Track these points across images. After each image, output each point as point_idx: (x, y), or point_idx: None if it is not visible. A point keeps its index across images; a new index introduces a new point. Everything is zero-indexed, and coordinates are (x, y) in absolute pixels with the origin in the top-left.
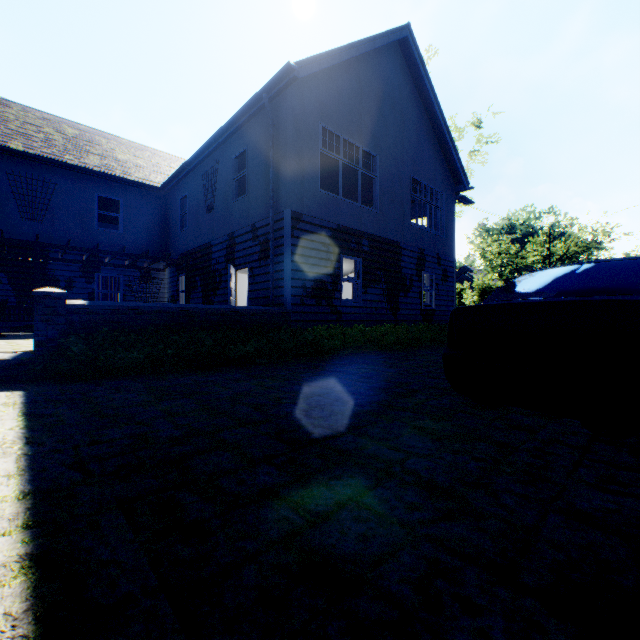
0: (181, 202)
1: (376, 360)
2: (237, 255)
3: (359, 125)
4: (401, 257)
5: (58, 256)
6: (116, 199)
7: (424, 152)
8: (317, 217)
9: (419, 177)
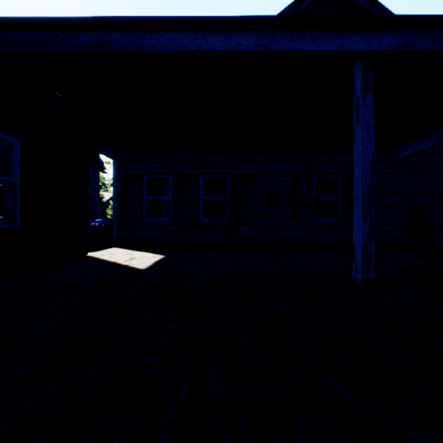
0: None
1: None
2: None
3: None
4: None
5: None
6: None
7: None
8: None
9: None
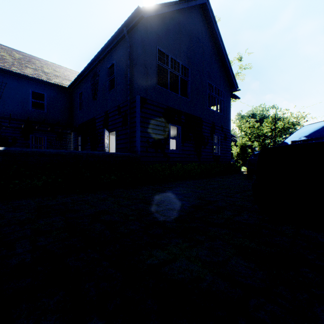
0: (79, 95)
1: (190, 184)
2: (109, 123)
3: (179, 50)
4: (202, 126)
5: (7, 124)
6: (42, 93)
7: (214, 69)
8: (155, 101)
9: (212, 82)
